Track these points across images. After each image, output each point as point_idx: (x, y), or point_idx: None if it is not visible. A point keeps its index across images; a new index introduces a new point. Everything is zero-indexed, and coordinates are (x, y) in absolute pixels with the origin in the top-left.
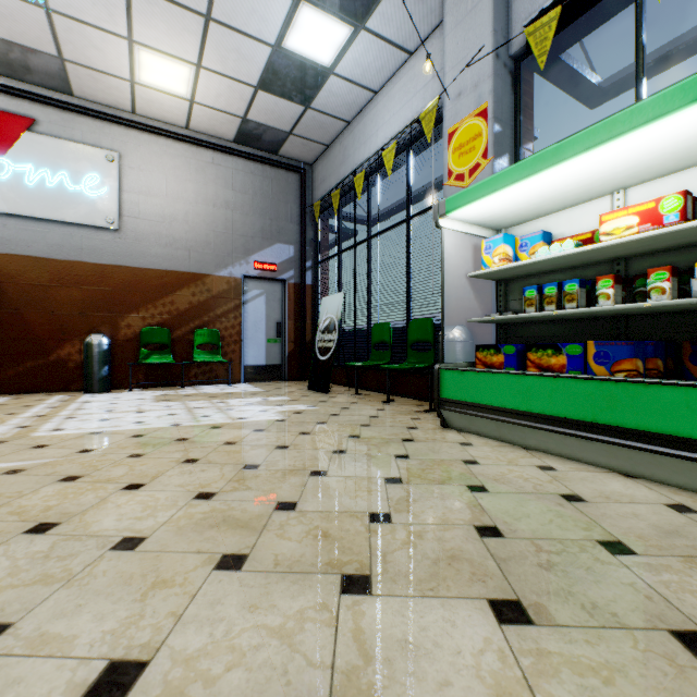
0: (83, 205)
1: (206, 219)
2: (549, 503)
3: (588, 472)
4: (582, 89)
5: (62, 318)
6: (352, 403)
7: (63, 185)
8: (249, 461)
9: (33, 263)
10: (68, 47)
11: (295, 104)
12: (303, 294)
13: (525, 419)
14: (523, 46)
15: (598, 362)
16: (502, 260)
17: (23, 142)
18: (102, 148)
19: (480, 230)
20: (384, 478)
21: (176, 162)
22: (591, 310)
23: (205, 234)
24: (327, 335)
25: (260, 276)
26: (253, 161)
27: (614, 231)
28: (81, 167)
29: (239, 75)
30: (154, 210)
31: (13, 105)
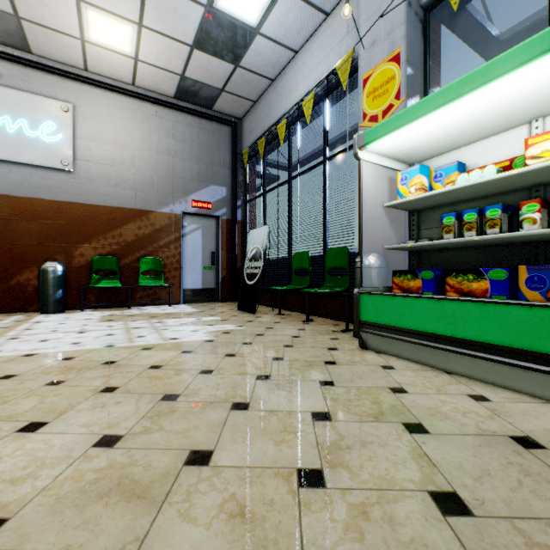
0: (40, 149)
1: (150, 163)
2: (504, 451)
3: (525, 403)
4: (482, 41)
5: (22, 248)
6: (275, 323)
7: (22, 131)
8: (170, 389)
9: None
10: (22, 5)
11: (226, 62)
12: (234, 228)
13: (449, 344)
14: None
15: (531, 287)
16: (418, 190)
17: None
18: (58, 100)
19: (395, 163)
20: (311, 413)
21: (124, 114)
22: (517, 235)
23: (149, 176)
24: (254, 263)
25: (197, 212)
26: (191, 115)
27: (543, 154)
28: (38, 115)
29: (176, 34)
30: (104, 155)
31: None
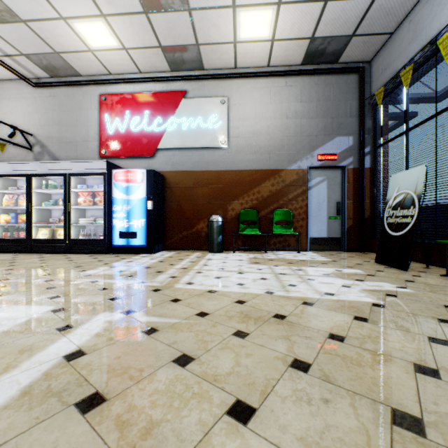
0: (208, 135)
1: (281, 128)
2: None
3: None
4: None
5: (199, 206)
6: None
7: (199, 125)
8: (391, 397)
9: (185, 174)
10: (200, 34)
11: None
12: (361, 177)
13: None
14: None
15: None
16: None
17: (181, 105)
18: (218, 97)
19: None
20: None
21: (261, 93)
22: None
23: (280, 140)
24: (400, 211)
25: (322, 165)
26: (316, 75)
27: None
28: (207, 112)
29: None
30: (247, 130)
31: (177, 86)
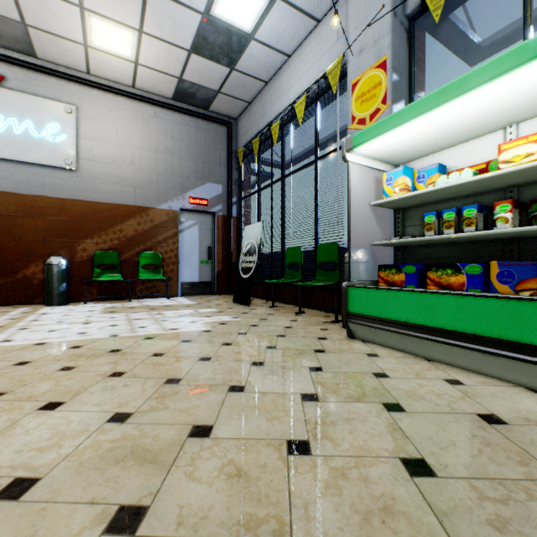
0: (45, 149)
1: (149, 162)
2: (470, 426)
3: (495, 386)
4: (464, 48)
5: (27, 243)
6: (269, 314)
7: (28, 132)
8: (172, 374)
9: (2, 196)
10: (29, 13)
11: (222, 66)
12: (229, 224)
13: (429, 334)
14: (417, 6)
15: (502, 281)
16: (402, 190)
17: None
18: (62, 102)
19: (381, 165)
20: (301, 394)
21: (125, 115)
22: (491, 233)
23: (148, 174)
24: (248, 258)
25: (194, 209)
26: (188, 115)
27: (514, 159)
28: (43, 117)
29: (174, 40)
30: (105, 154)
31: None
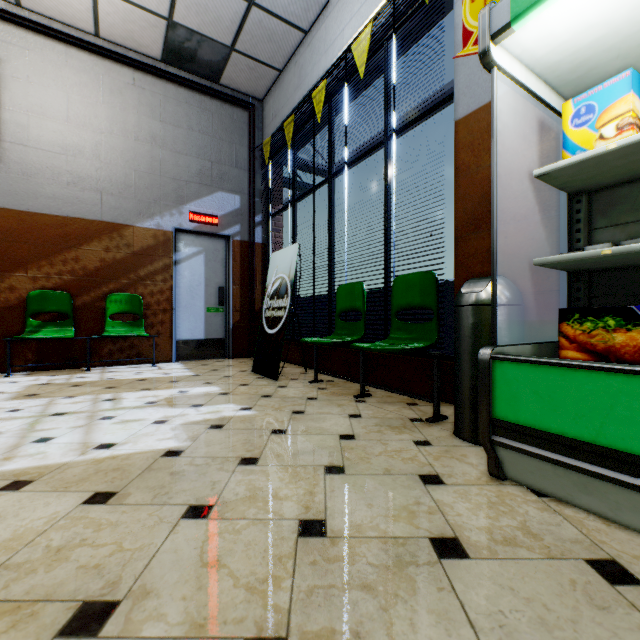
0: None
1: (124, 155)
2: None
3: None
4: None
5: None
6: (309, 400)
7: None
8: None
9: None
10: None
11: None
12: (251, 254)
13: None
14: None
15: None
16: (630, 126)
17: None
18: None
19: (549, 94)
20: None
21: (83, 78)
22: None
23: (123, 174)
24: (276, 301)
25: (197, 229)
26: (187, 88)
27: None
28: None
29: None
30: (49, 137)
31: None
